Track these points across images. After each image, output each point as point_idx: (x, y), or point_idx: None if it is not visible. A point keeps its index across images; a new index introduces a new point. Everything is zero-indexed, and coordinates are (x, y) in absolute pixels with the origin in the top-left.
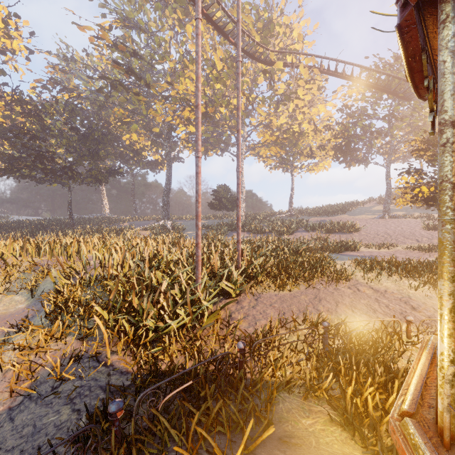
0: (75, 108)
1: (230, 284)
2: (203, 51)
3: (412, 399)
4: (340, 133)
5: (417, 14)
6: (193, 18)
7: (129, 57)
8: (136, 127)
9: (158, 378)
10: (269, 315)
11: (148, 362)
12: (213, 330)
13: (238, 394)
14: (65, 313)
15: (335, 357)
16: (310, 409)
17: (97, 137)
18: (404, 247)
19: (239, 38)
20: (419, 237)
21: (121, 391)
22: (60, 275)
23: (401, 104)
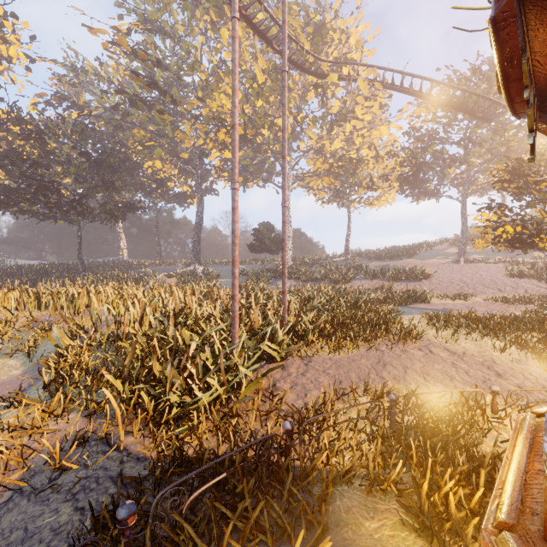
0: (86, 129)
1: (274, 346)
2: (242, 61)
3: (511, 504)
4: (406, 160)
5: (517, 4)
6: (229, 21)
7: (151, 67)
8: (160, 152)
9: (184, 466)
10: (322, 384)
11: (171, 445)
12: (253, 404)
13: (284, 491)
14: (68, 383)
15: (405, 439)
16: (375, 507)
17: (113, 164)
18: (484, 298)
19: (285, 42)
20: (501, 285)
21: (137, 483)
22: (63, 334)
23: (479, 126)
